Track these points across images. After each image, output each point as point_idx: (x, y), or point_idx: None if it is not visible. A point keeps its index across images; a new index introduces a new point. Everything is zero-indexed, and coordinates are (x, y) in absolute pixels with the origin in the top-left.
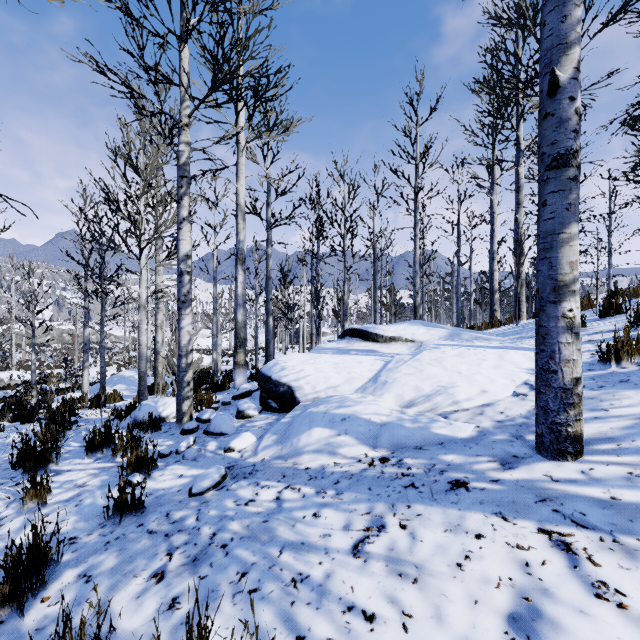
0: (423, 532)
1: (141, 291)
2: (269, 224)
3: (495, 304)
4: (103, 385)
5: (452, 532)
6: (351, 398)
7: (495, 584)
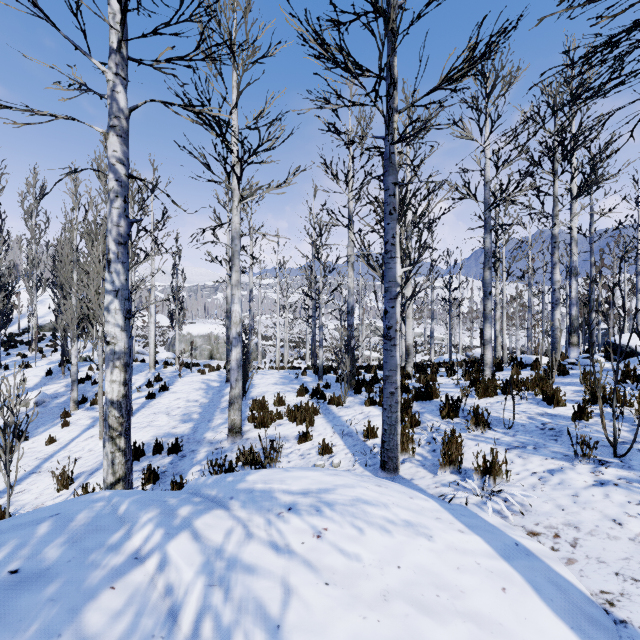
0: None
1: (503, 298)
2: (592, 239)
3: None
4: (450, 358)
5: None
6: None
7: None
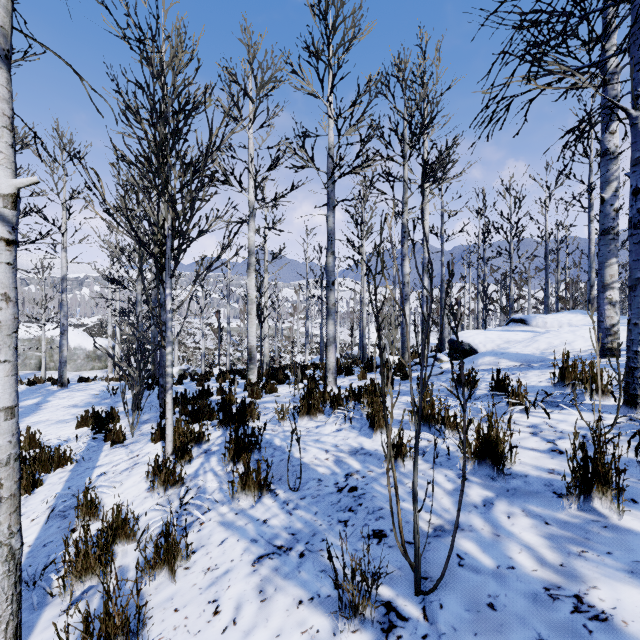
0: (530, 373)
1: (364, 294)
2: (442, 239)
3: None
4: (322, 358)
5: (541, 372)
6: (507, 346)
7: (548, 376)
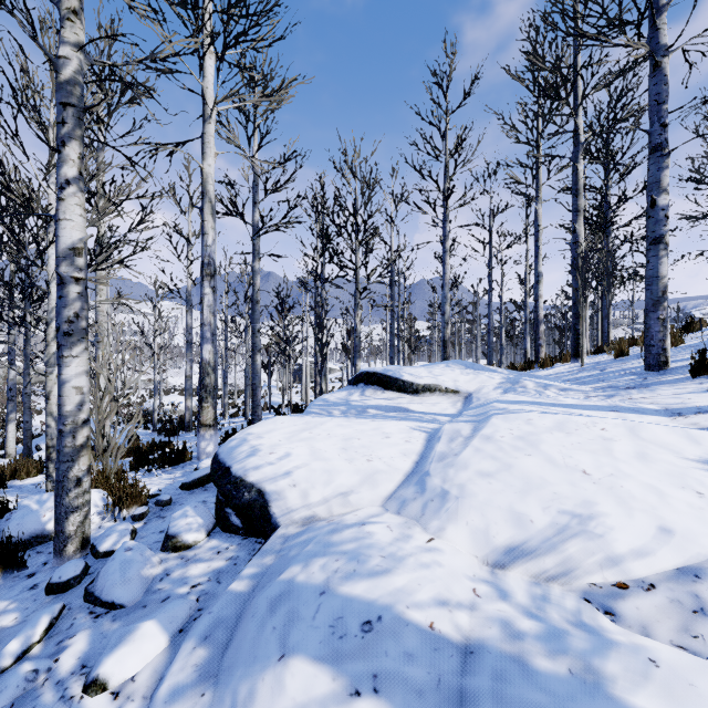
0: None
1: (50, 317)
2: (256, 230)
3: (540, 338)
4: (28, 446)
5: None
6: (380, 545)
7: None
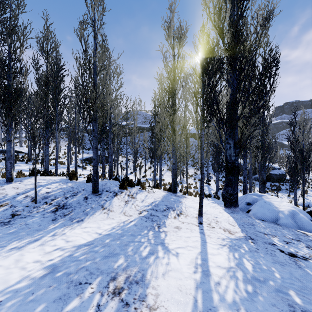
0: None
1: None
2: None
3: None
4: None
5: None
6: None
7: None
